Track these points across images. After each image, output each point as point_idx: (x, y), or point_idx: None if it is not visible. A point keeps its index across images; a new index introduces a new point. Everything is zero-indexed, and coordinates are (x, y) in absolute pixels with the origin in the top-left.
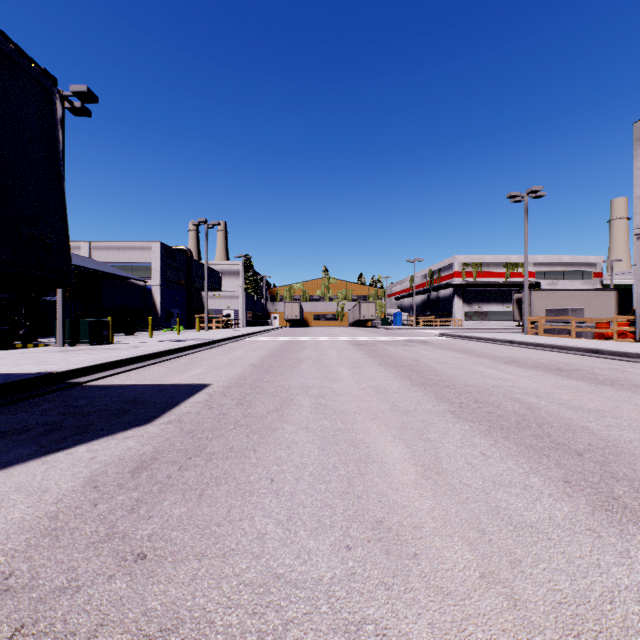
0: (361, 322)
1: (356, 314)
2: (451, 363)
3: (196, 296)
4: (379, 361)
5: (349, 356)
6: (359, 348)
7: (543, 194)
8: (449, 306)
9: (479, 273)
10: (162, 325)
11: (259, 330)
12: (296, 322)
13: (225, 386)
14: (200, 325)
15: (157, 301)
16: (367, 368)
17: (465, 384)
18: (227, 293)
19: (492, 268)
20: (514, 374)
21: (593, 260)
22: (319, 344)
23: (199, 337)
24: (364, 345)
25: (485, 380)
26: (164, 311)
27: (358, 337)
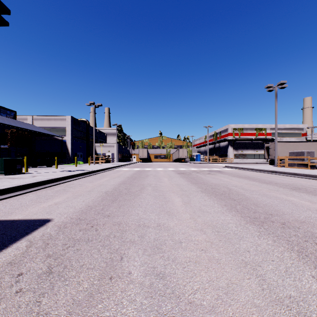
0: (179, 159)
1: (176, 155)
2: (254, 190)
3: (91, 145)
4: (200, 188)
5: (177, 183)
6: (182, 176)
7: (286, 86)
8: (225, 151)
9: (242, 133)
10: (72, 161)
11: (124, 164)
12: (145, 159)
13: (62, 224)
14: (92, 161)
15: (69, 148)
16: (194, 196)
17: (297, 220)
18: (108, 144)
19: (248, 131)
20: None
21: (302, 127)
22: (157, 173)
23: (85, 168)
24: (184, 174)
25: (307, 213)
26: (73, 153)
27: (179, 168)
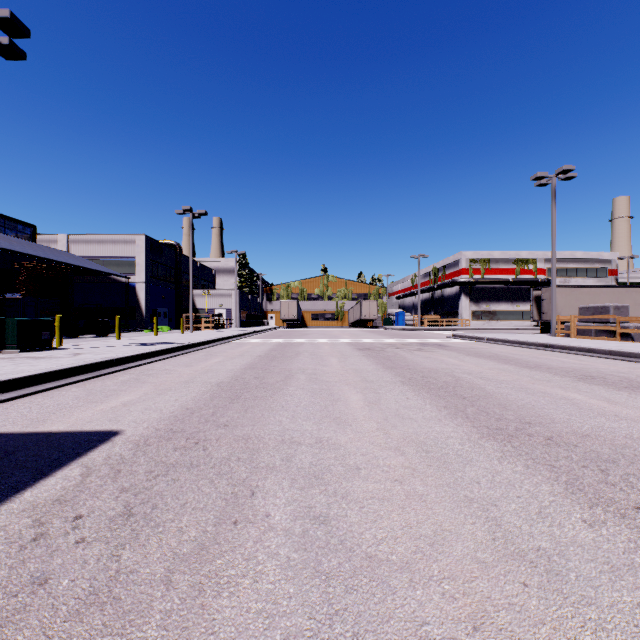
0: (362, 322)
1: (357, 314)
2: (504, 380)
3: (186, 294)
4: (400, 376)
5: (356, 367)
6: (366, 354)
7: (574, 175)
8: (455, 305)
9: (487, 270)
10: (147, 325)
11: (251, 331)
12: (293, 322)
13: (141, 439)
14: (188, 325)
15: (141, 299)
16: (387, 391)
17: (575, 432)
18: (219, 291)
19: (501, 265)
20: (625, 404)
21: (608, 256)
22: (317, 348)
23: (175, 340)
24: (371, 350)
25: (597, 420)
26: (149, 310)
27: (361, 339)
